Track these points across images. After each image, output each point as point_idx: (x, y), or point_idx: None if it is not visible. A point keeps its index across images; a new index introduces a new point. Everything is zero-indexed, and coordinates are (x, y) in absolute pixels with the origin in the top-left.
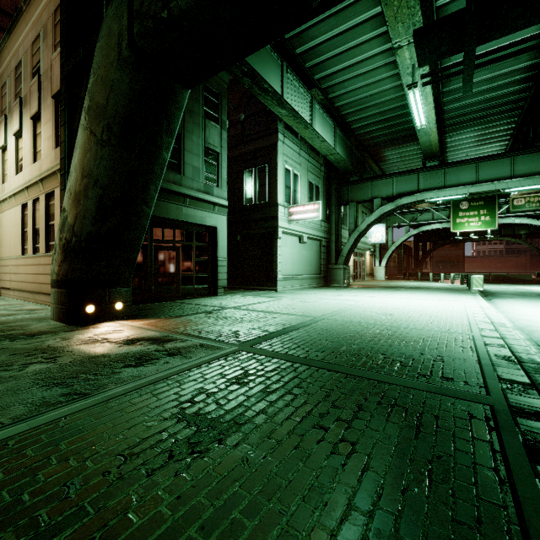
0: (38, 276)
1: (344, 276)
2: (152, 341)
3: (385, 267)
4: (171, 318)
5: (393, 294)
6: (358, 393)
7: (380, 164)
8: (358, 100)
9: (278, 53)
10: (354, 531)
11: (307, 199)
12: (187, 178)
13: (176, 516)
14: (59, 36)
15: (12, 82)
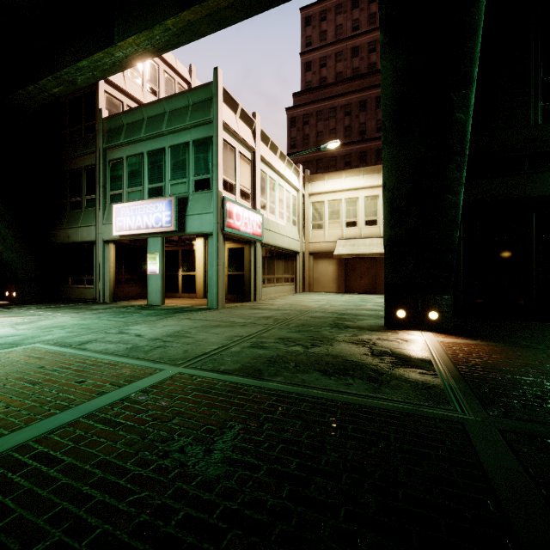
0: None
1: None
2: (398, 360)
3: None
4: (494, 344)
5: None
6: None
7: None
8: None
9: None
10: None
11: None
12: None
13: (87, 467)
14: None
15: None
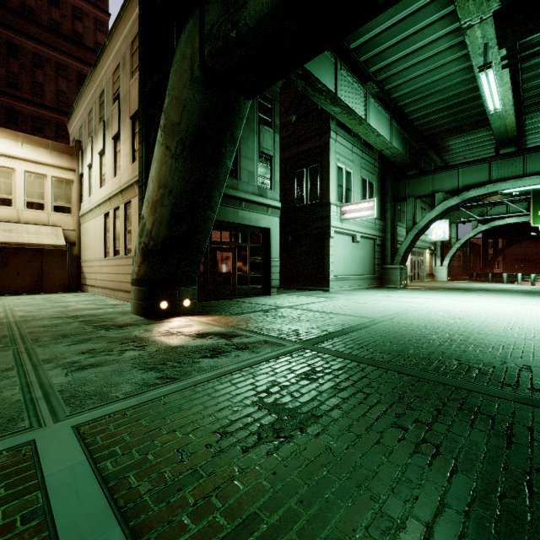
0: (118, 275)
1: (401, 276)
2: (220, 336)
3: (447, 267)
4: (232, 315)
5: (460, 297)
6: (434, 397)
7: (442, 155)
8: (417, 89)
9: (332, 51)
10: (451, 526)
11: (360, 197)
12: (243, 182)
13: (276, 489)
14: (135, 64)
15: (97, 108)
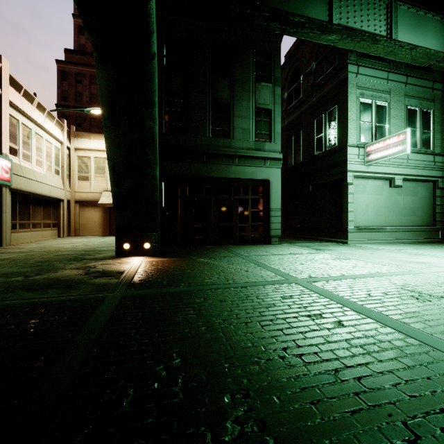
0: None
1: None
2: (102, 274)
3: None
4: (173, 259)
5: None
6: None
7: None
8: None
9: None
10: None
11: None
12: (237, 140)
13: None
14: None
15: None
